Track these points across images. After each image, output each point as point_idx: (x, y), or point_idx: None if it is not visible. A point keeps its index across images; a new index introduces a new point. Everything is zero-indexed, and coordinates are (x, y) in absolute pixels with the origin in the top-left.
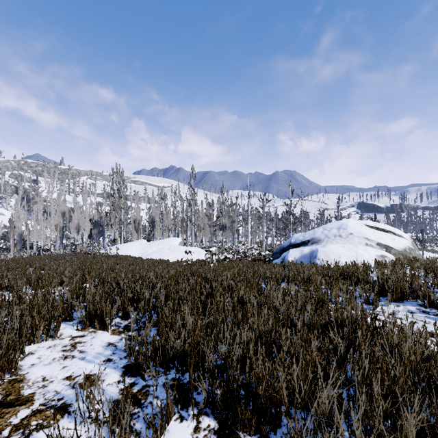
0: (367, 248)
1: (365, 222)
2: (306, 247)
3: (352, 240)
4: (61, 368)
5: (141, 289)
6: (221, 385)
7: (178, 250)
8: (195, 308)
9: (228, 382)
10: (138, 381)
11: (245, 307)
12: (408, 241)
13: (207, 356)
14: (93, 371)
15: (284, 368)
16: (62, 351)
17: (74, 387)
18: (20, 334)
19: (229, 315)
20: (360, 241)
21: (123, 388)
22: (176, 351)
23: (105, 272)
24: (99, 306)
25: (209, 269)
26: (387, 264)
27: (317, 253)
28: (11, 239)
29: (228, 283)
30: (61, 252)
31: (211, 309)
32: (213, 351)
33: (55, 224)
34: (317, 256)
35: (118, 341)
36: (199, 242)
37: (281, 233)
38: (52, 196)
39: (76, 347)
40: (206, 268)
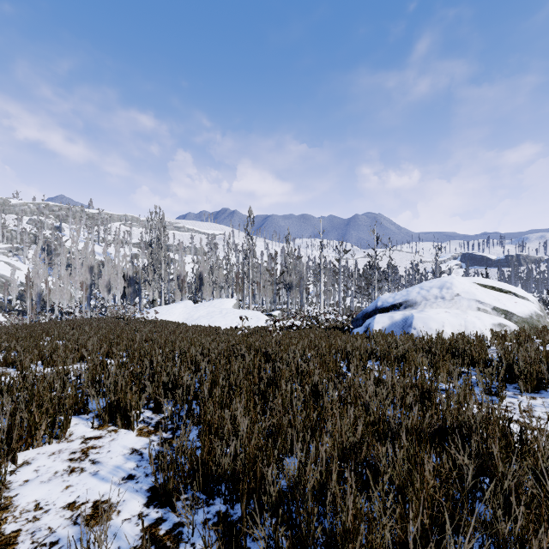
0: (479, 313)
1: (476, 279)
2: (398, 312)
3: (458, 303)
4: (63, 488)
5: (179, 372)
6: (288, 526)
7: (232, 314)
8: (251, 401)
9: (299, 530)
10: (168, 515)
11: (320, 399)
12: (535, 305)
13: (267, 483)
14: (106, 496)
15: (385, 509)
16: (69, 460)
17: (76, 523)
18: (8, 438)
19: (298, 408)
20: (470, 305)
21: (145, 527)
22: (222, 471)
23: (137, 344)
24: (122, 395)
25: (271, 341)
26: (508, 336)
27: (413, 320)
28: (28, 299)
29: (297, 362)
30: (87, 316)
31: (274, 403)
32: (277, 467)
33: (81, 282)
34: (413, 324)
35: (146, 446)
36: (258, 304)
37: (363, 293)
38: (77, 247)
39: (88, 454)
40: (267, 340)
